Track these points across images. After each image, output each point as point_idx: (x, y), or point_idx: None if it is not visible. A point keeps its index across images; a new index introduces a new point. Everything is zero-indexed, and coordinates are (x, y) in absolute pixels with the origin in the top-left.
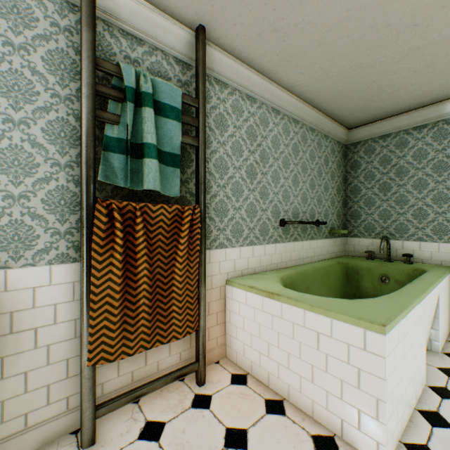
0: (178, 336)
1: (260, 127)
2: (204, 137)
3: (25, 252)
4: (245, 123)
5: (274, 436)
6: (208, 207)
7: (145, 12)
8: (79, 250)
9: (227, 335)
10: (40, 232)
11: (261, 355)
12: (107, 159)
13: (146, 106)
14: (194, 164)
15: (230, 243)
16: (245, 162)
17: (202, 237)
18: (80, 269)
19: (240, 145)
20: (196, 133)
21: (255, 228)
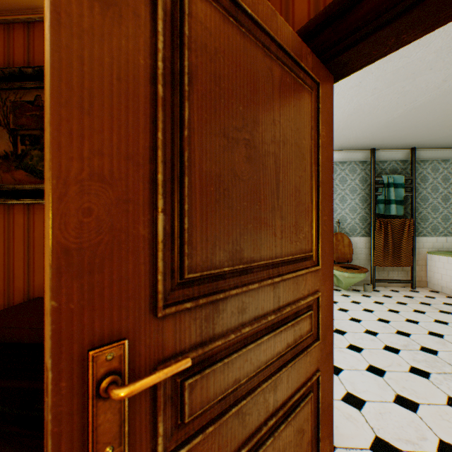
0: (402, 266)
1: (451, 173)
2: (414, 191)
3: (354, 233)
4: (440, 174)
5: (447, 300)
6: (416, 218)
7: (388, 152)
8: (366, 233)
9: (427, 277)
10: (357, 228)
11: (446, 282)
12: (377, 206)
13: (390, 187)
14: (408, 200)
15: (429, 235)
16: (440, 194)
17: (413, 231)
18: (367, 239)
19: (436, 186)
20: (410, 190)
21: (447, 228)
